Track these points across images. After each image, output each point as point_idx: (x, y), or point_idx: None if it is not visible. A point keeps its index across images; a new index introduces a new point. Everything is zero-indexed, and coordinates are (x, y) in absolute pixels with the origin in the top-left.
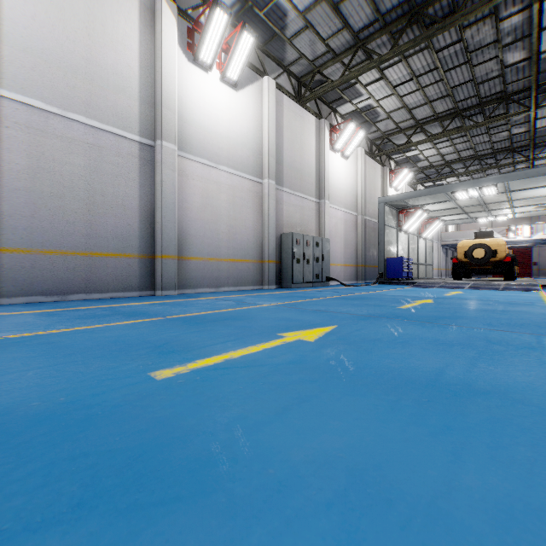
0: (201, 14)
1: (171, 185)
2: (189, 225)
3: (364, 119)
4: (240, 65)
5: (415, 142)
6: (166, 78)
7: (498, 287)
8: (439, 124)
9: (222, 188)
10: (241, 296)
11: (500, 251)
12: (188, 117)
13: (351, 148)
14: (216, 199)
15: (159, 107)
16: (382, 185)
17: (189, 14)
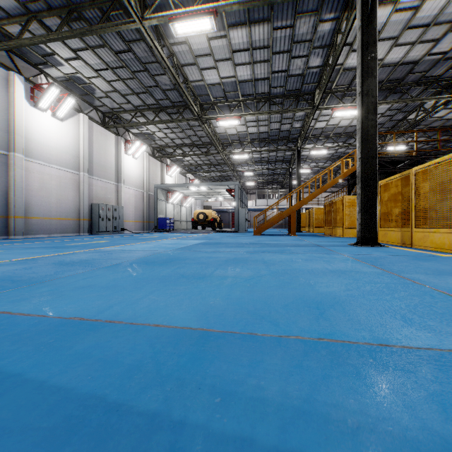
0: (41, 84)
1: (21, 177)
2: (31, 199)
3: (147, 137)
4: (65, 111)
5: (176, 155)
6: (18, 118)
7: (201, 232)
8: (188, 148)
9: (52, 178)
10: (69, 237)
11: (210, 216)
12: (31, 137)
13: (138, 154)
14: (49, 184)
15: (13, 134)
16: (161, 174)
17: (31, 79)
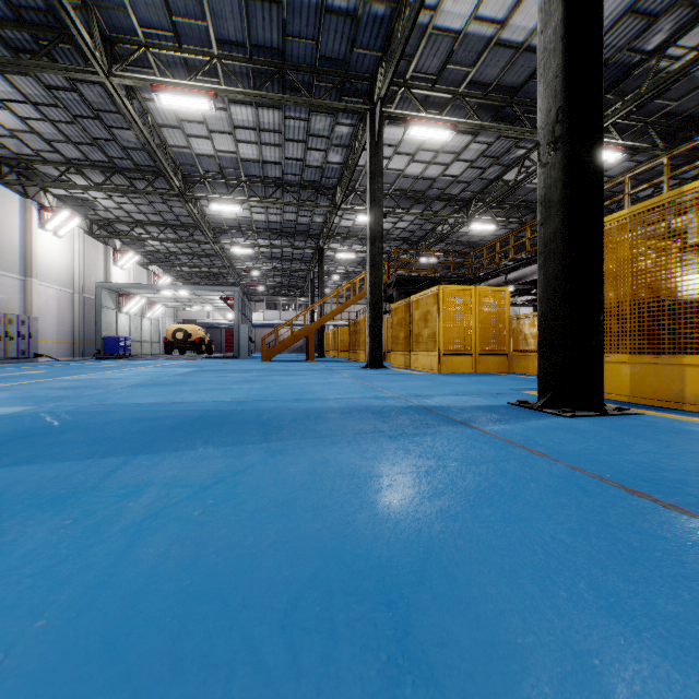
0: None
1: None
2: None
3: (82, 204)
4: None
5: (136, 236)
6: None
7: (181, 358)
8: (156, 227)
9: None
10: None
11: (194, 334)
12: None
13: (66, 230)
14: None
15: None
16: (106, 264)
17: None
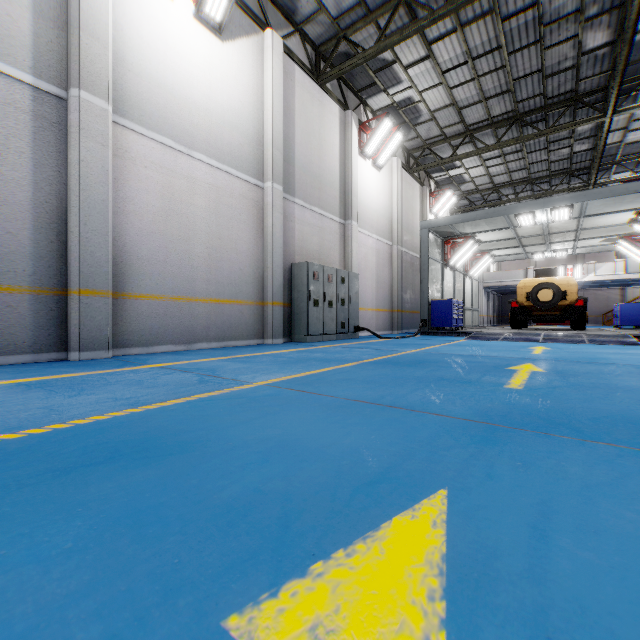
0: None
1: (100, 170)
2: (138, 242)
3: (402, 118)
4: None
5: (464, 153)
6: None
7: (581, 339)
8: (493, 132)
9: (197, 188)
10: (221, 360)
11: (570, 292)
12: (136, 63)
13: (385, 155)
14: (187, 203)
15: (74, 31)
16: (421, 209)
17: None
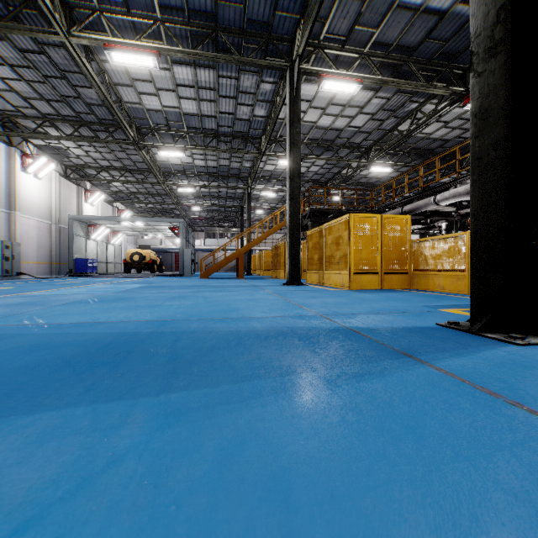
0: None
1: None
2: None
3: (58, 152)
4: None
5: (101, 179)
6: None
7: (136, 276)
8: (118, 172)
9: None
10: None
11: (148, 257)
12: None
13: (44, 173)
14: None
15: None
16: (78, 201)
17: None
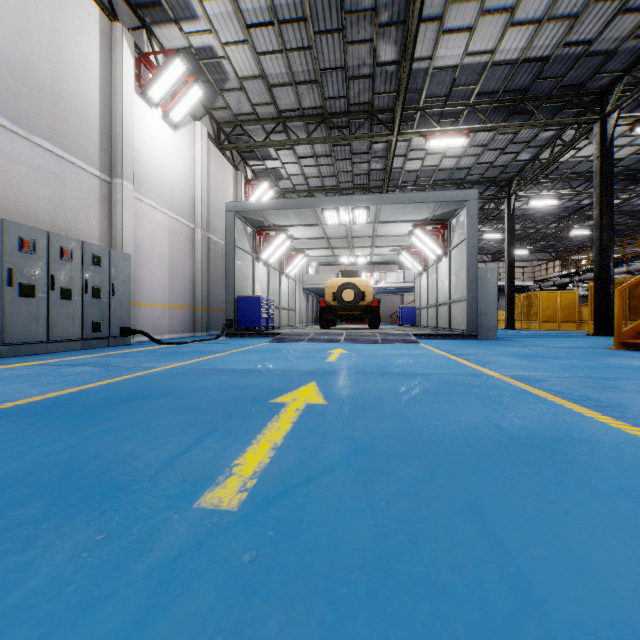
0: None
1: None
2: None
3: (205, 75)
4: None
5: (277, 140)
6: None
7: (376, 338)
8: (305, 127)
9: None
10: None
11: (368, 293)
12: None
13: (181, 111)
14: None
15: None
16: (235, 196)
17: None
